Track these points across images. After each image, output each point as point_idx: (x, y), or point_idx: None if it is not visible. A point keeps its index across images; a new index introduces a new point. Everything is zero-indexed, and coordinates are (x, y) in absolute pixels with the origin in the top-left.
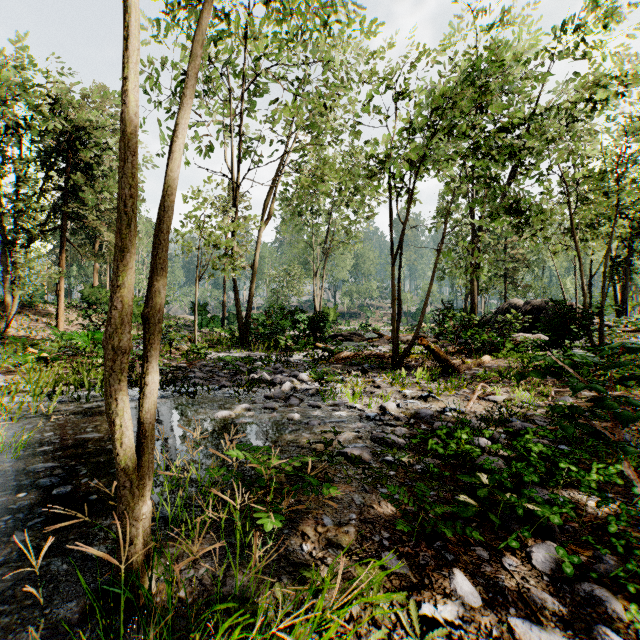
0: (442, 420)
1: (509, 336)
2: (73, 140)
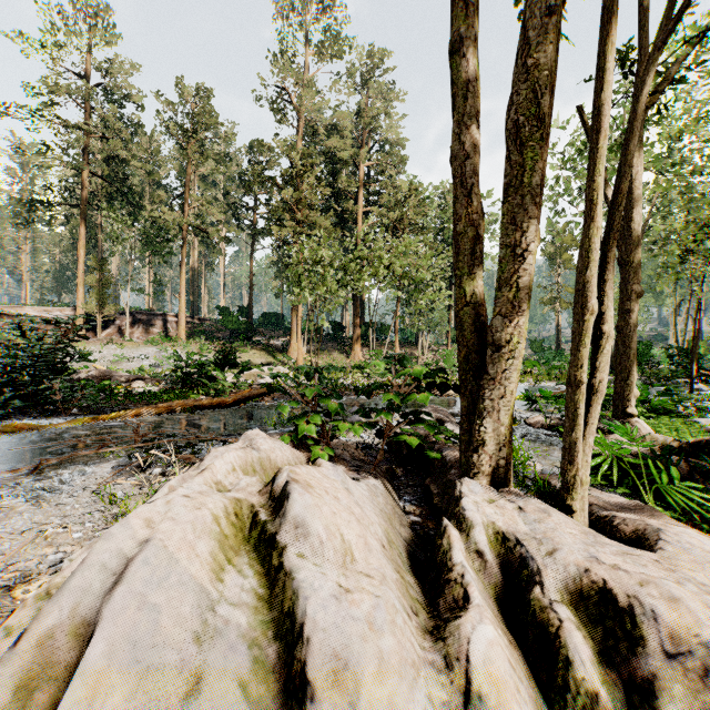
0: None
1: None
2: None
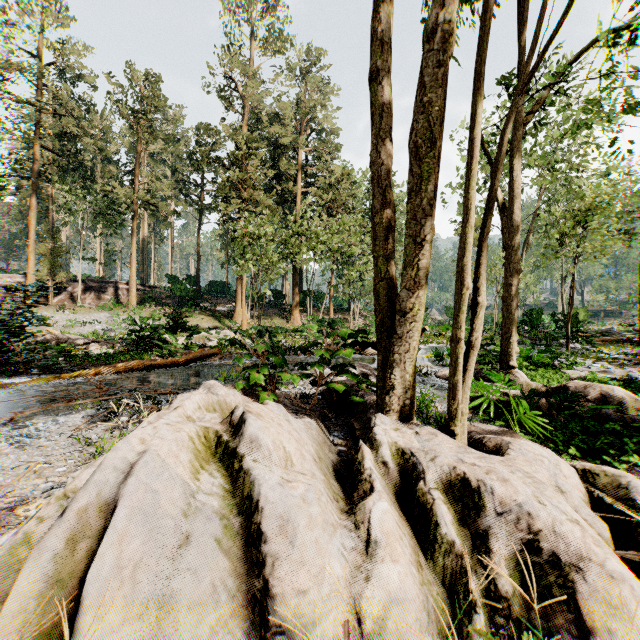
0: None
1: None
2: None
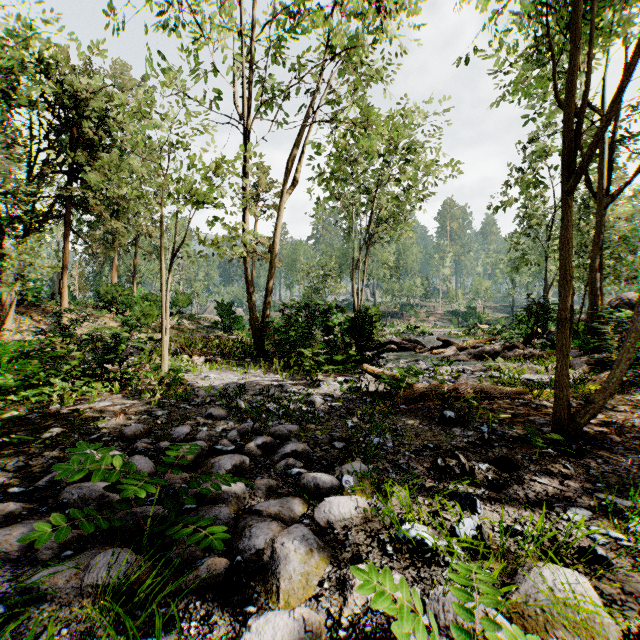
0: None
1: None
2: (78, 117)
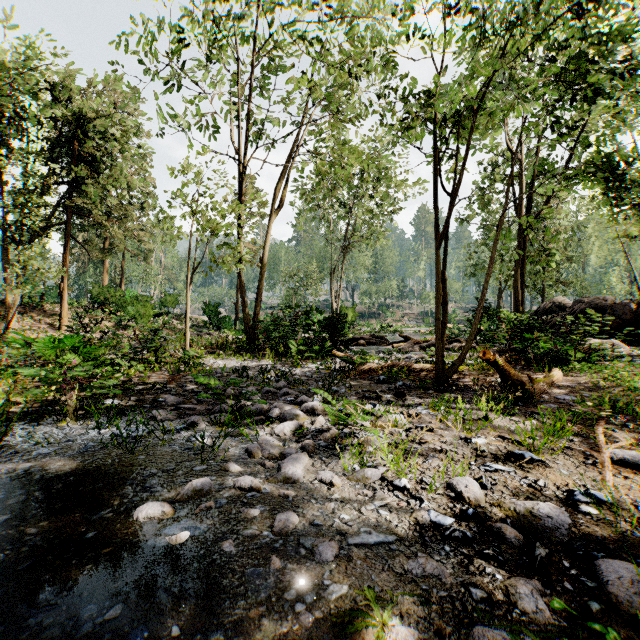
0: (588, 534)
1: (582, 343)
2: (77, 131)
